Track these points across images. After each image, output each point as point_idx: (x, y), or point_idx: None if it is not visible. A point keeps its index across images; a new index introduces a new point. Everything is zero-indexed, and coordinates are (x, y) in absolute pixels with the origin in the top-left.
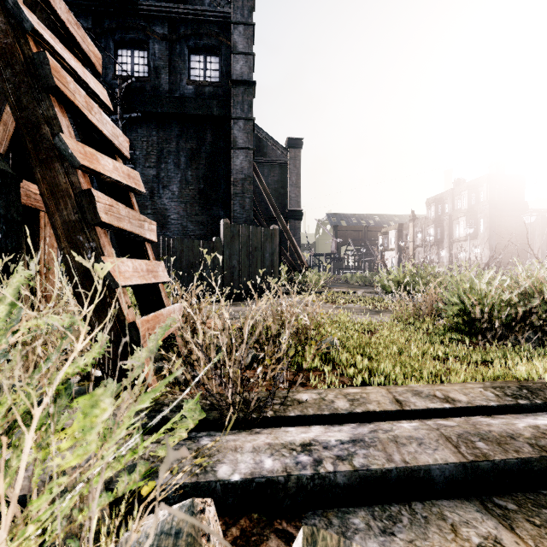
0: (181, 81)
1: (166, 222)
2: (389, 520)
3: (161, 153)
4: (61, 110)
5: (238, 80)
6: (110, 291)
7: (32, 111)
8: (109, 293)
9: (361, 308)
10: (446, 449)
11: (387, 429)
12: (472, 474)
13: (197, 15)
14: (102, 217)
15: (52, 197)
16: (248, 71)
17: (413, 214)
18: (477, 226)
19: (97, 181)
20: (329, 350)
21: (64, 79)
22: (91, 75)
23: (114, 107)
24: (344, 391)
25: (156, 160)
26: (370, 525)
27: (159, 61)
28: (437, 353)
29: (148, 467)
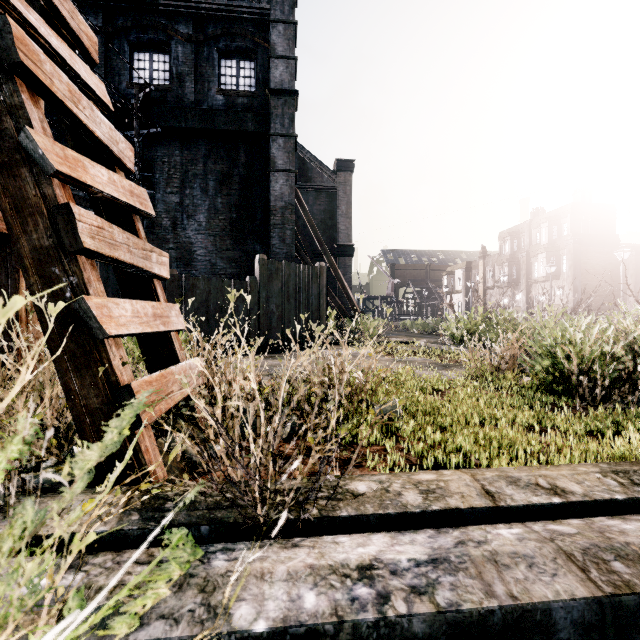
0: (209, 90)
1: (191, 259)
2: None
3: (185, 176)
4: (33, 99)
5: (277, 89)
6: (97, 342)
7: None
8: (96, 345)
9: (425, 362)
10: (569, 573)
11: (480, 539)
12: (611, 615)
13: (229, 12)
14: (85, 242)
15: (17, 214)
16: (289, 78)
17: (483, 251)
18: (559, 265)
19: (91, 200)
20: (393, 422)
21: (35, 55)
22: (82, 62)
23: (130, 121)
24: (413, 478)
25: (180, 184)
26: None
27: (183, 66)
28: (527, 421)
29: None
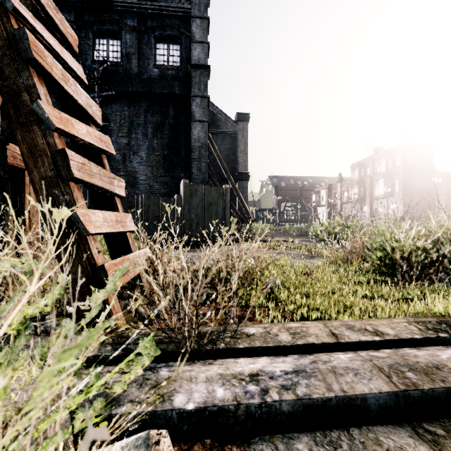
0: (148, 65)
1: (136, 182)
2: (330, 446)
3: (131, 125)
4: (40, 81)
5: (195, 64)
6: (82, 238)
7: (13, 80)
8: (81, 240)
9: (298, 254)
10: (379, 378)
11: (326, 360)
12: (403, 402)
13: (162, 10)
14: (74, 173)
15: (31, 155)
16: (204, 57)
17: (340, 177)
18: (393, 186)
19: (74, 144)
20: (273, 290)
21: (42, 53)
22: (68, 53)
23: (93, 86)
24: (286, 326)
25: (128, 131)
26: (313, 450)
27: (130, 48)
28: (364, 292)
29: (104, 403)
